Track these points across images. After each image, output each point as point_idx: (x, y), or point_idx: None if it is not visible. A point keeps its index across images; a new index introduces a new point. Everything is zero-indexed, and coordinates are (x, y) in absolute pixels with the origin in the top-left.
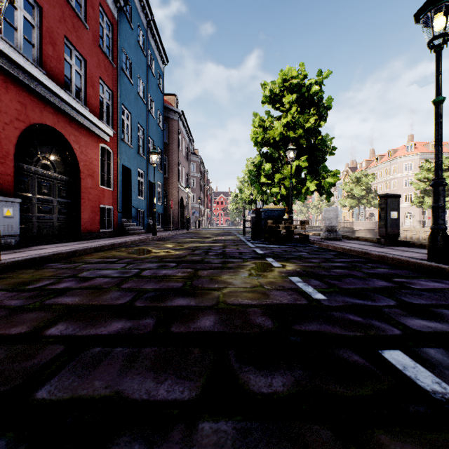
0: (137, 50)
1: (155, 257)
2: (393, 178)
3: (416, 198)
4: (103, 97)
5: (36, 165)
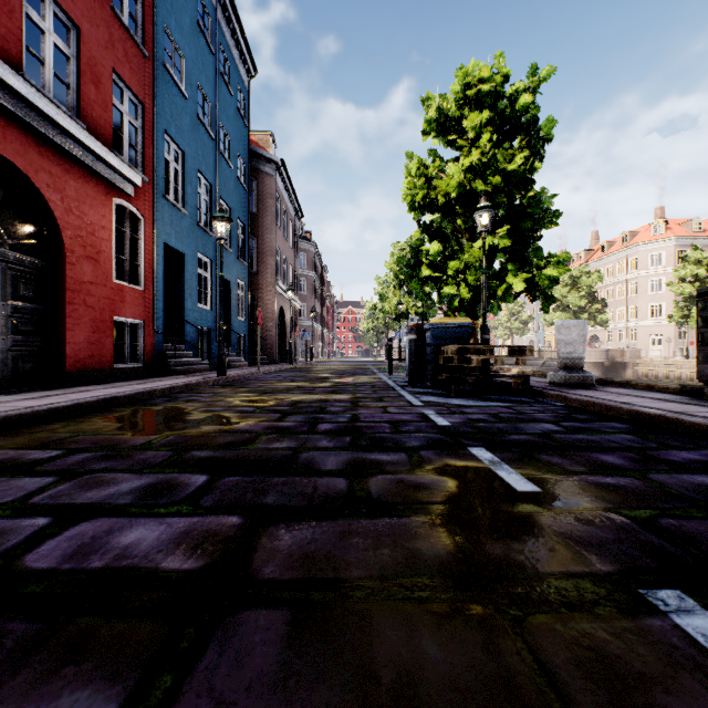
0: (196, 39)
1: (174, 440)
2: (630, 278)
3: (677, 311)
4: (122, 111)
5: None
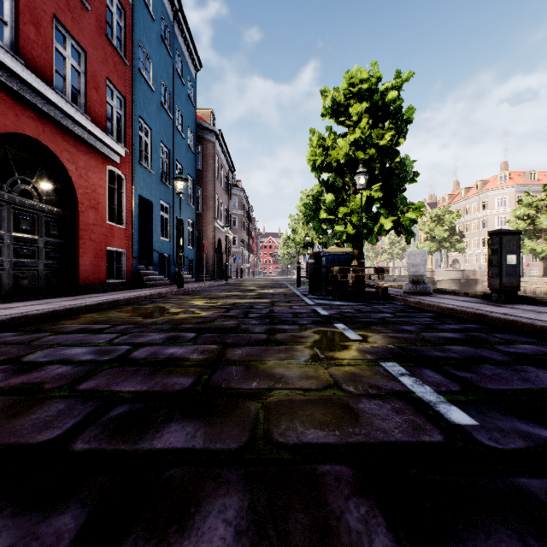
0: (159, 48)
1: (168, 321)
2: (482, 216)
3: None
4: (112, 105)
5: (12, 191)
